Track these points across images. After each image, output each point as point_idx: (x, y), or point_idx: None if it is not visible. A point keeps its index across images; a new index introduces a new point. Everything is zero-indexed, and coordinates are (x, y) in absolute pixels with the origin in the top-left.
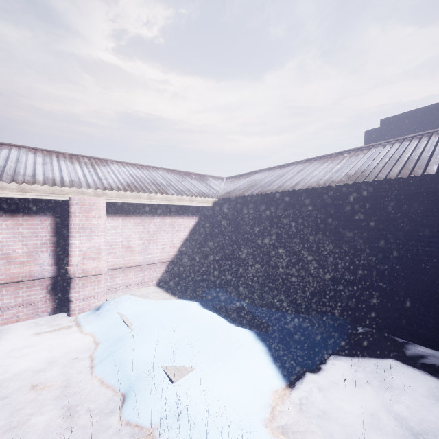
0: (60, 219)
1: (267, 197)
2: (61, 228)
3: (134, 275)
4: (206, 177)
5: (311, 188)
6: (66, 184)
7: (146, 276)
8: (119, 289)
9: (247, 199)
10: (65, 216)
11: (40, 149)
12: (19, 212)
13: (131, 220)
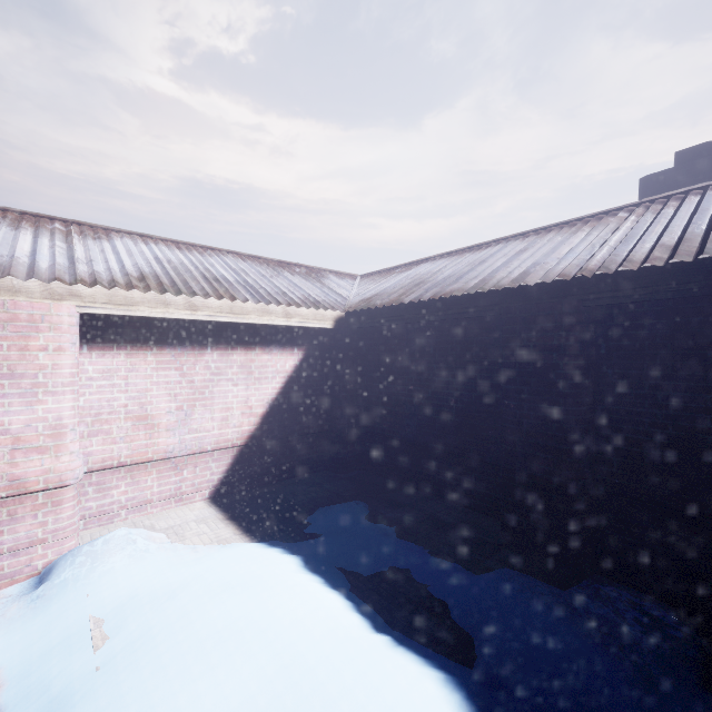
0: None
1: (456, 306)
2: None
3: (155, 480)
4: (323, 273)
5: (569, 279)
6: None
7: (186, 480)
8: (119, 515)
9: (409, 312)
10: None
11: None
12: None
13: (149, 357)
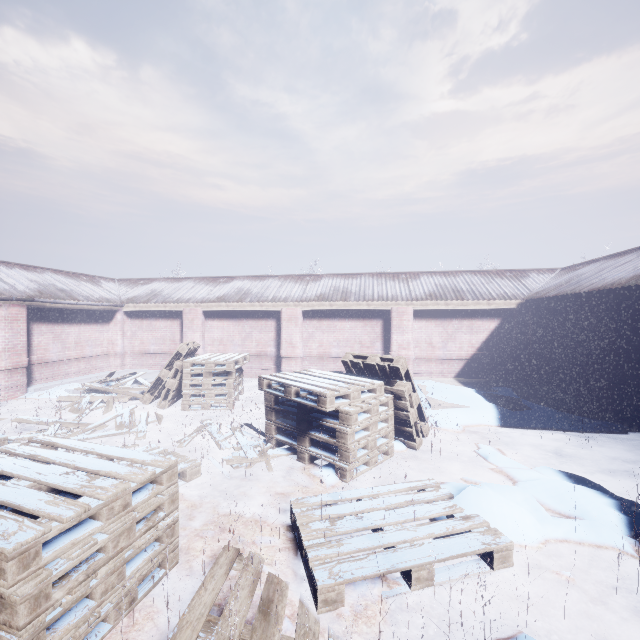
0: (386, 321)
1: (562, 300)
2: (386, 327)
3: (434, 366)
4: (528, 272)
5: (595, 291)
6: (389, 299)
7: (445, 368)
8: (423, 375)
9: (547, 301)
10: (389, 319)
11: (376, 274)
12: (366, 317)
13: (432, 322)
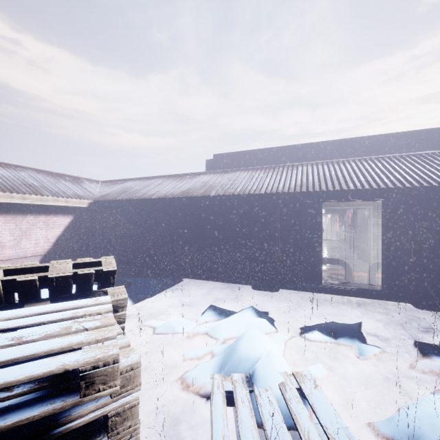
0: None
1: (134, 202)
2: None
3: None
4: (81, 179)
5: (161, 198)
6: None
7: None
8: None
9: (119, 203)
10: None
11: None
12: None
13: (1, 218)
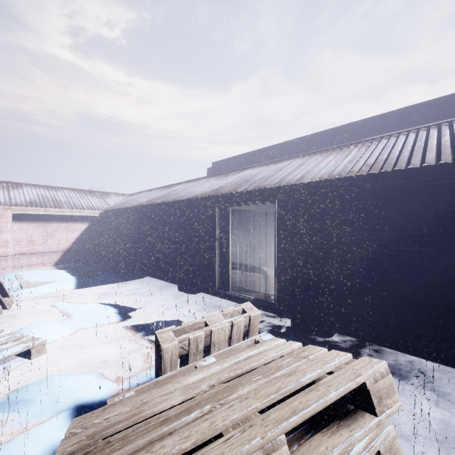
0: None
1: (121, 211)
2: None
3: (35, 259)
4: (110, 194)
5: (133, 207)
6: None
7: (45, 259)
8: (24, 267)
9: (115, 212)
10: None
11: None
12: None
13: (33, 224)
